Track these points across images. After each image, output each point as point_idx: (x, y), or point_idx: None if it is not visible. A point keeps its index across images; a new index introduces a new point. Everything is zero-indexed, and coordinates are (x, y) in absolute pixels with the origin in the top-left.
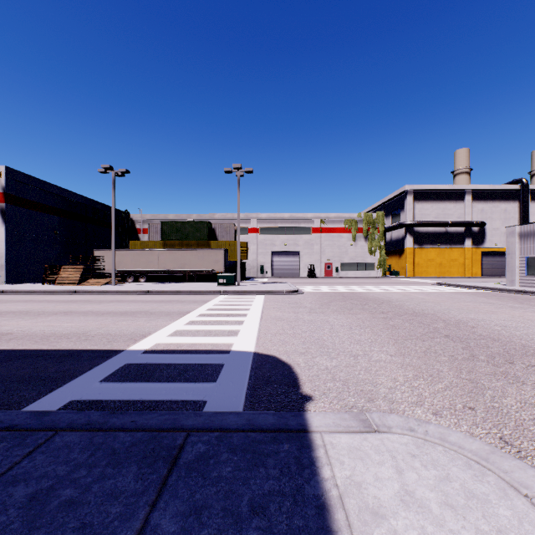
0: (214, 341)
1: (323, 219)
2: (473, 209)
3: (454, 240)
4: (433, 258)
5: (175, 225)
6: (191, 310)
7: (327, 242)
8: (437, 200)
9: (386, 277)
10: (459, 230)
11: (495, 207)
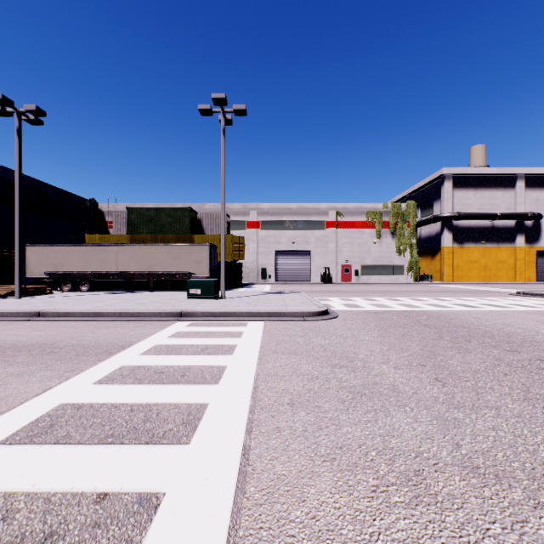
0: None
1: (339, 210)
2: (526, 198)
3: (502, 236)
4: (476, 259)
5: (146, 213)
6: None
7: (344, 239)
8: (481, 187)
9: (420, 283)
10: (508, 224)
11: None
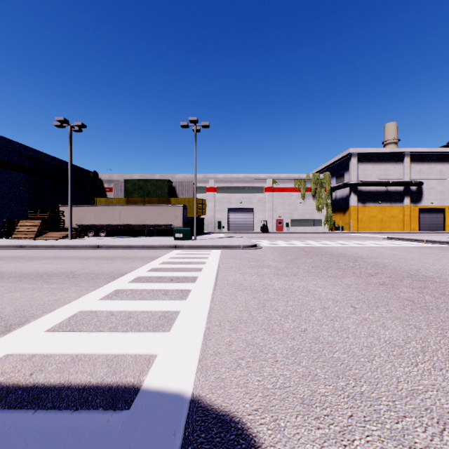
0: (121, 347)
1: (274, 179)
2: (411, 170)
3: (394, 198)
4: (375, 215)
5: (137, 183)
6: (129, 271)
7: (278, 200)
8: (379, 161)
9: (333, 232)
10: (398, 189)
11: (431, 168)
